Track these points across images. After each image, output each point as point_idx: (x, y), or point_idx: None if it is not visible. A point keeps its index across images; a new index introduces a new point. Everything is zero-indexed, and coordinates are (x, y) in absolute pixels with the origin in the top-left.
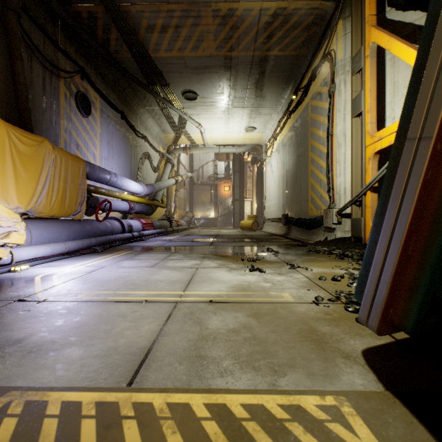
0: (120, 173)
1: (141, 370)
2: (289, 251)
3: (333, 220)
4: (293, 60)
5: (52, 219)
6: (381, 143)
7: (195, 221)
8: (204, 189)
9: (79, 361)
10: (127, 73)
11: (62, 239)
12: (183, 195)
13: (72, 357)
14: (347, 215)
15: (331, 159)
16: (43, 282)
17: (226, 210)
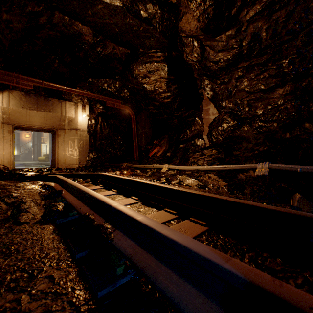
0: None
1: None
2: None
3: None
4: None
5: None
6: None
7: None
8: None
9: None
10: None
11: None
12: None
13: None
14: None
15: None
16: None
17: (27, 150)
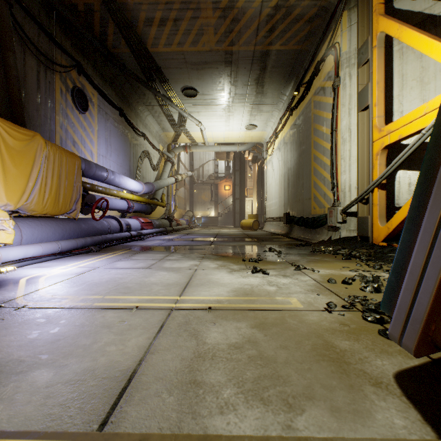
0: (118, 171)
1: (119, 403)
2: (293, 251)
3: (337, 219)
4: (295, 55)
5: (45, 218)
6: (390, 138)
7: (196, 220)
8: (205, 188)
9: (44, 389)
10: (125, 69)
11: (55, 238)
12: (183, 194)
13: (38, 383)
14: (352, 213)
15: (336, 155)
16: (28, 285)
17: (226, 210)
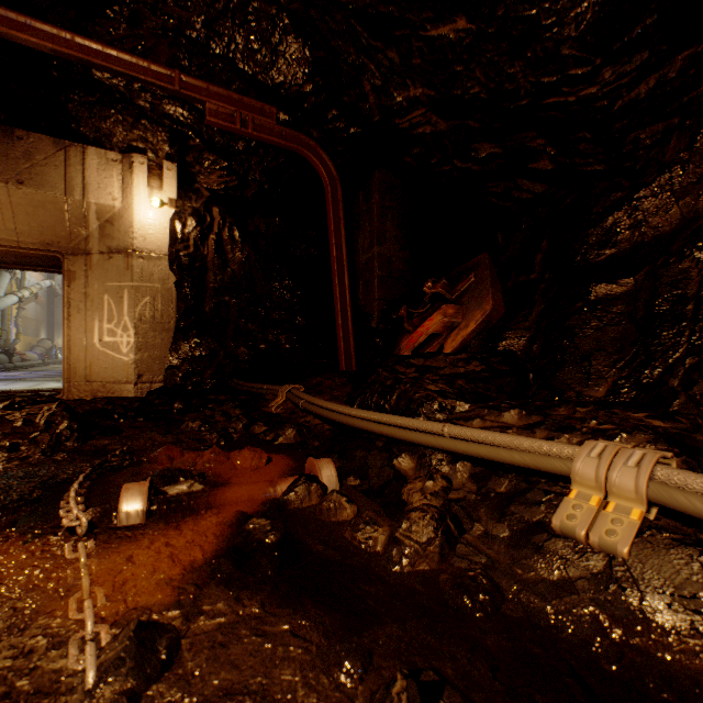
0: None
1: None
2: None
3: None
4: None
5: None
6: None
7: (59, 353)
8: None
9: None
10: None
11: None
12: (34, 313)
13: None
14: None
15: None
16: None
17: None
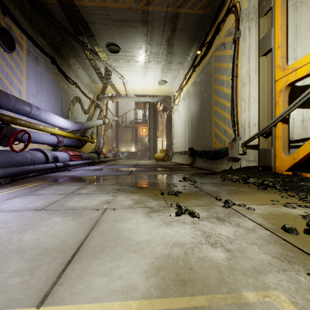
0: (50, 111)
1: None
2: (205, 180)
3: (239, 151)
4: (199, 19)
5: None
6: (296, 74)
7: (120, 154)
8: (127, 130)
9: None
10: (54, 20)
11: None
12: (110, 135)
13: None
14: (251, 146)
15: (236, 97)
16: None
17: (143, 146)
